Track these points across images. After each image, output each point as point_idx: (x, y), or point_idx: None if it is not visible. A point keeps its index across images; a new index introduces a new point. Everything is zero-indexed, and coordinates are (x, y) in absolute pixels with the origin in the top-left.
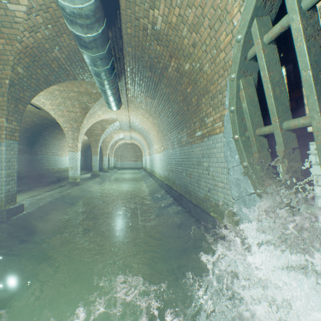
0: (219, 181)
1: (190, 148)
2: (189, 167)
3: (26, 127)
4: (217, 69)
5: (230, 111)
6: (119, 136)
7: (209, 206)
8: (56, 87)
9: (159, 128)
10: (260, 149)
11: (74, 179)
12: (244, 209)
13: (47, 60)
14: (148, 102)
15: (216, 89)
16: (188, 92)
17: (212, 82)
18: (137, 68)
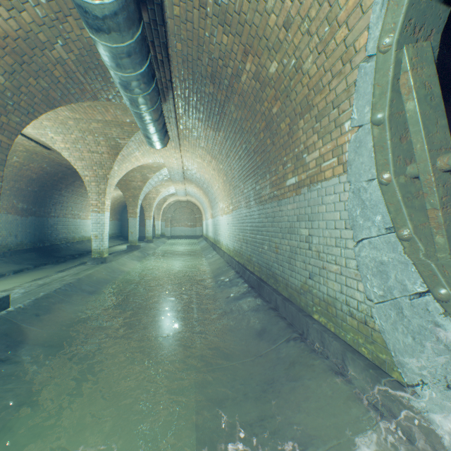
0: (332, 261)
1: (276, 205)
2: (274, 237)
3: (31, 176)
4: (330, 63)
5: (375, 122)
6: (169, 191)
7: (312, 303)
8: (69, 114)
9: (227, 177)
10: (446, 201)
11: (99, 253)
12: (397, 323)
13: (46, 64)
14: (210, 137)
15: (326, 100)
16: (274, 112)
17: (320, 89)
18: (192, 79)
